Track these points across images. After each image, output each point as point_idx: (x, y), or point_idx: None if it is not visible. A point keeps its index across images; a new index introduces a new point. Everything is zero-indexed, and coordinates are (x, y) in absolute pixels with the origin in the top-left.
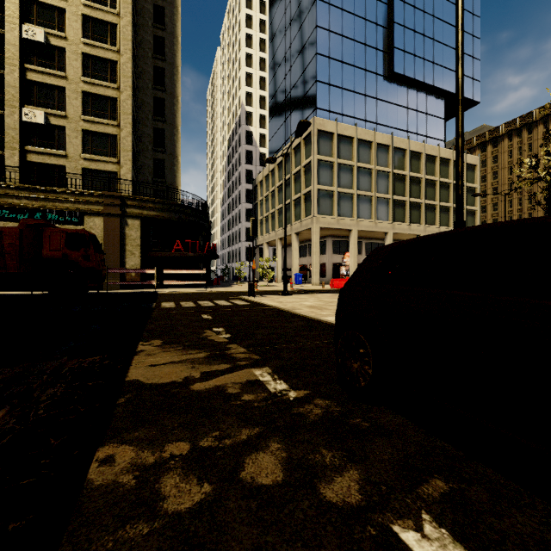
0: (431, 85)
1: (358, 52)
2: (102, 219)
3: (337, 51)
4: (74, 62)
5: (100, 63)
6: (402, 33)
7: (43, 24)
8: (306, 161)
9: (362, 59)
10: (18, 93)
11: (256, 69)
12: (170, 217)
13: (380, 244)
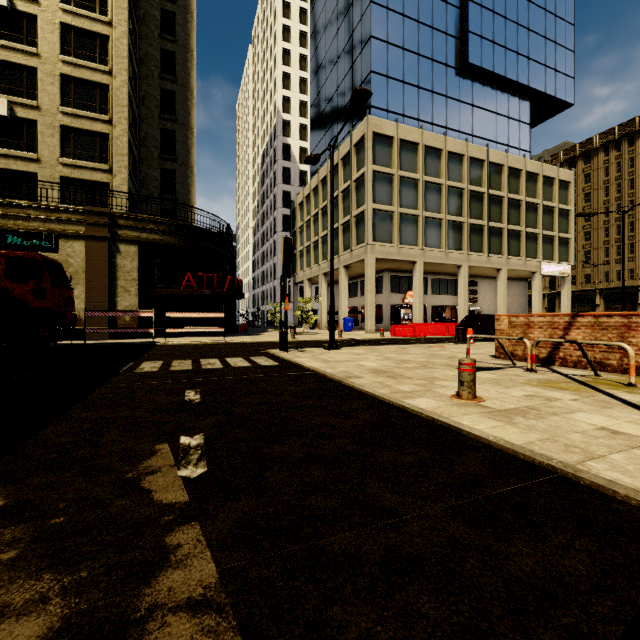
0: (515, 81)
1: (424, 37)
2: (85, 243)
3: (397, 34)
4: (49, 35)
5: (85, 37)
6: (479, 13)
7: None
8: (358, 173)
9: (428, 46)
10: None
11: (296, 68)
12: (179, 242)
13: (449, 281)
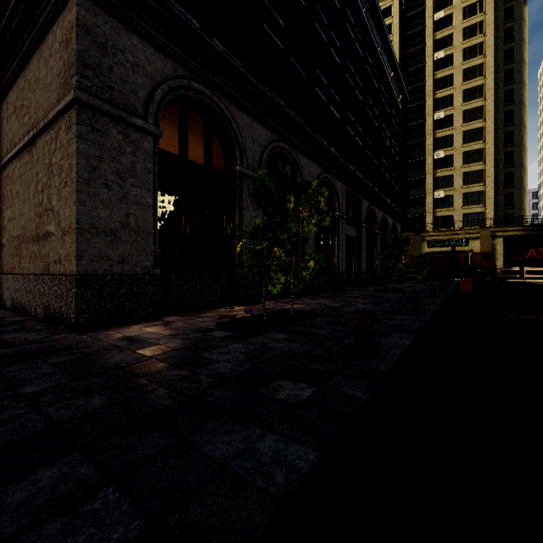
0: None
1: None
2: (479, 241)
3: None
4: (458, 159)
5: (472, 153)
6: None
7: (442, 147)
8: None
9: None
10: (432, 186)
11: None
12: (524, 234)
13: None
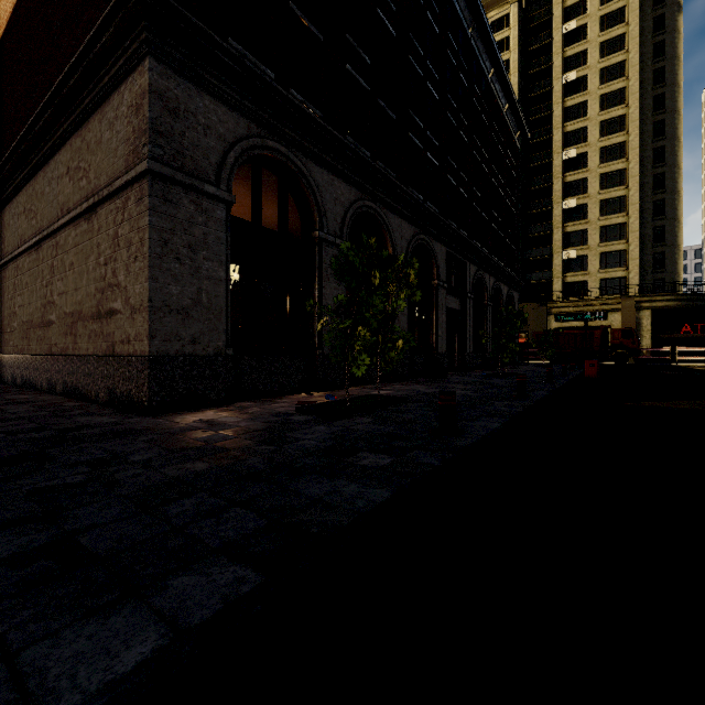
0: None
1: None
2: (620, 314)
3: None
4: (593, 210)
5: (611, 202)
6: None
7: (573, 194)
8: None
9: None
10: (560, 243)
11: None
12: (677, 305)
13: None
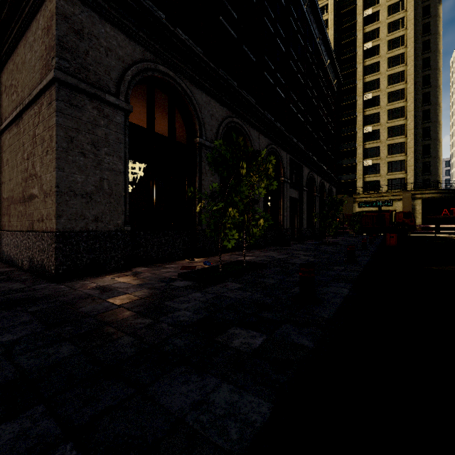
0: None
1: None
2: (401, 202)
3: None
4: (383, 133)
5: (395, 128)
6: None
7: (370, 123)
8: None
9: None
10: (361, 156)
11: None
12: (439, 196)
13: None
